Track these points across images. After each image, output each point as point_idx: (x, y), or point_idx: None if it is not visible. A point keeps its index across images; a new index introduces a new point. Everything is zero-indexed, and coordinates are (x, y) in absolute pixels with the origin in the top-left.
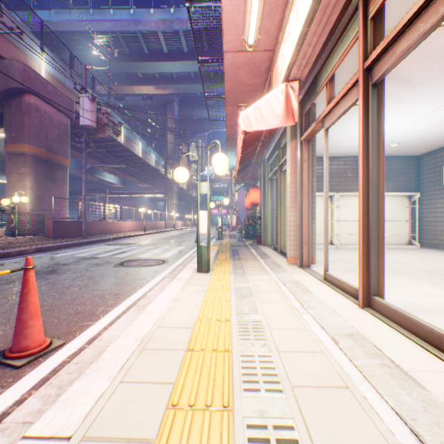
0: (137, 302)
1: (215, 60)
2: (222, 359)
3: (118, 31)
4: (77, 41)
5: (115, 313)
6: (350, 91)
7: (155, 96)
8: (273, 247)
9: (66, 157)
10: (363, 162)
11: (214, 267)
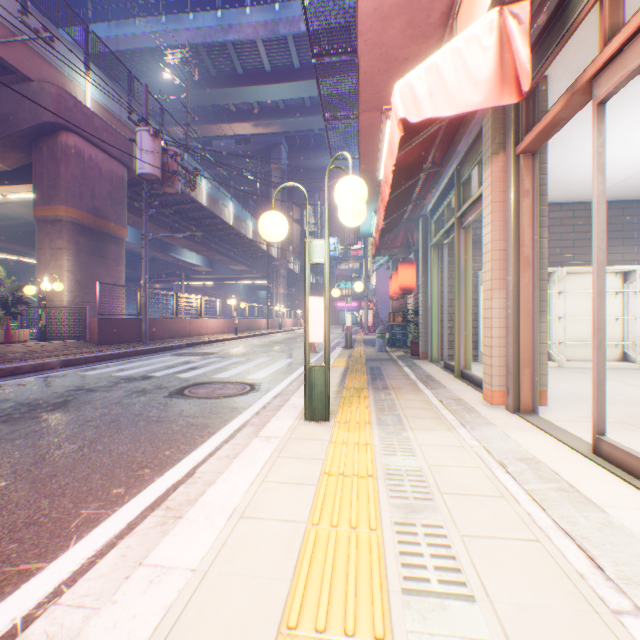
0: (169, 495)
1: (340, 49)
2: None
3: (200, 44)
4: (145, 64)
5: (107, 532)
6: None
7: (254, 138)
8: (443, 364)
9: (121, 225)
10: None
11: (339, 407)
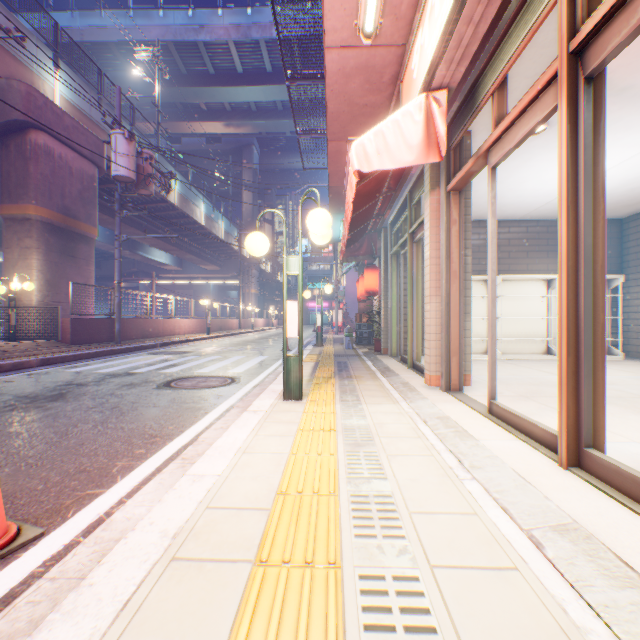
0: (183, 452)
1: (312, 74)
2: (323, 586)
3: (170, 42)
4: (111, 57)
5: (143, 473)
6: (540, 97)
7: (225, 137)
8: (400, 358)
9: (92, 225)
10: (569, 215)
11: (310, 391)
